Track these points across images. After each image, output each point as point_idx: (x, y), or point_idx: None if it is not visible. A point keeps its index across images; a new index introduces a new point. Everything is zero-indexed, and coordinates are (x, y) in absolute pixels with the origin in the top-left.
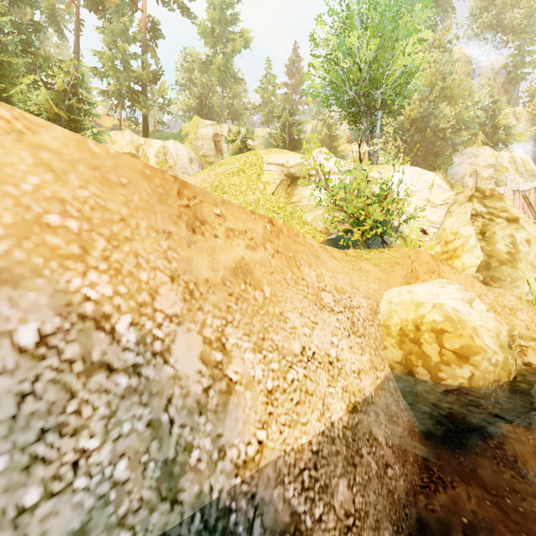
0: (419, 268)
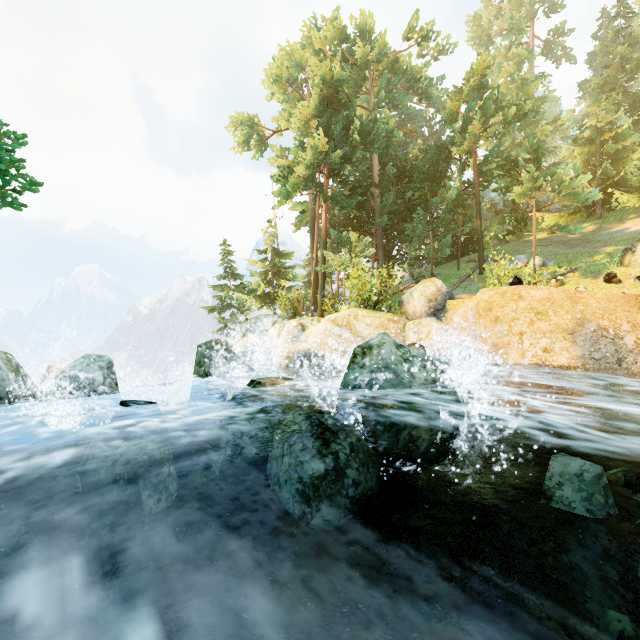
0: None
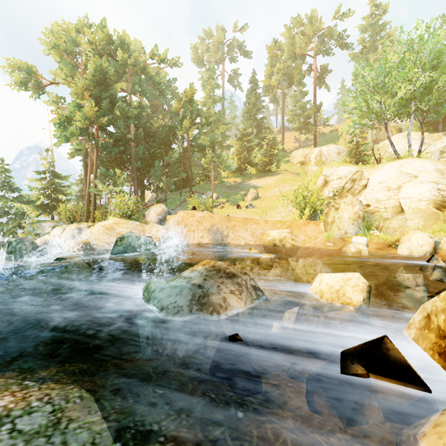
0: (294, 225)
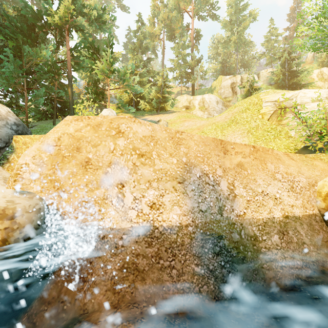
0: None
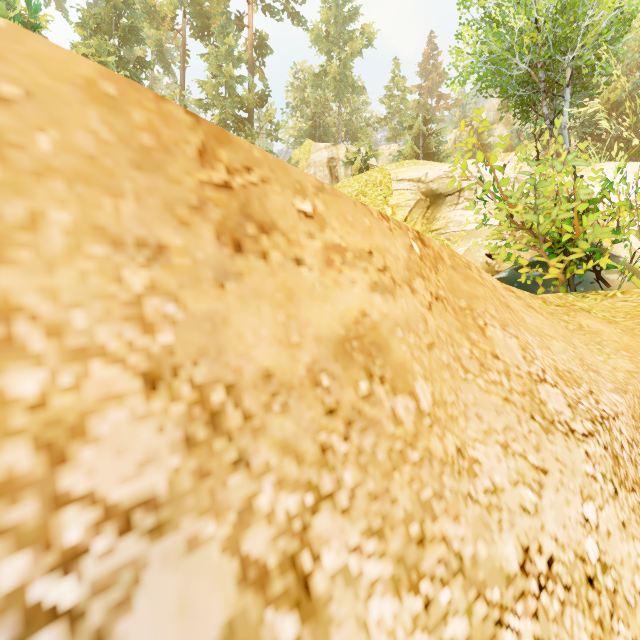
0: None
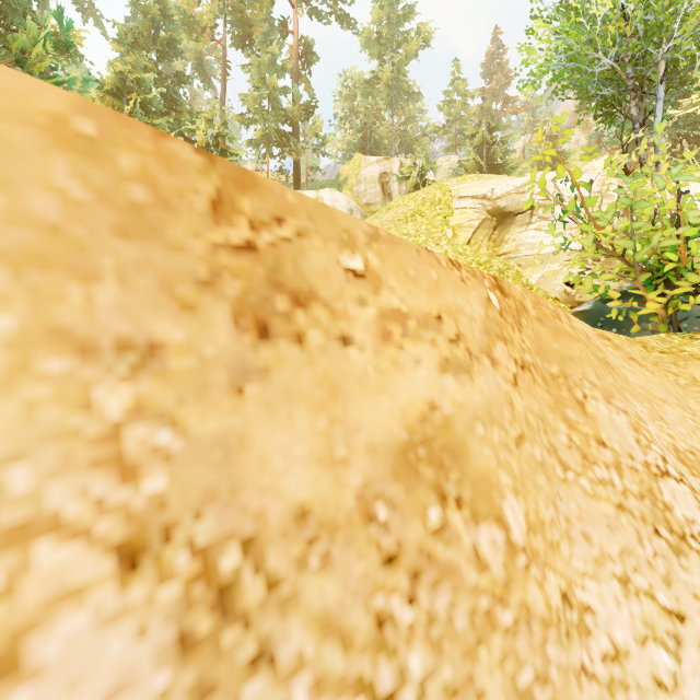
0: None
